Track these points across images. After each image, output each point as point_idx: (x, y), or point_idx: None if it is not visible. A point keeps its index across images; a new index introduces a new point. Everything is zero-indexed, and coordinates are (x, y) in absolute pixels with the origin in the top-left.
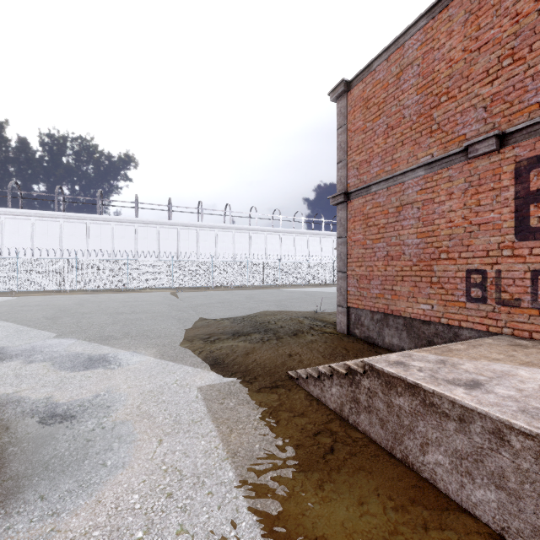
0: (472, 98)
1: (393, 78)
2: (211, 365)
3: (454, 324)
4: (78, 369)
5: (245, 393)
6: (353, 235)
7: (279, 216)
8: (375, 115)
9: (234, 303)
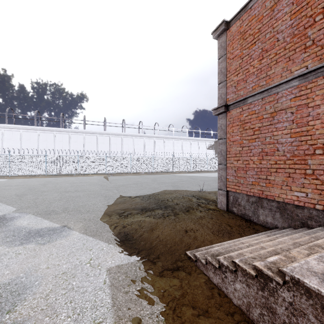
0: None
1: (267, 11)
2: (122, 241)
3: None
4: (14, 245)
5: (149, 278)
6: (232, 137)
7: (172, 128)
8: (251, 43)
9: (143, 184)
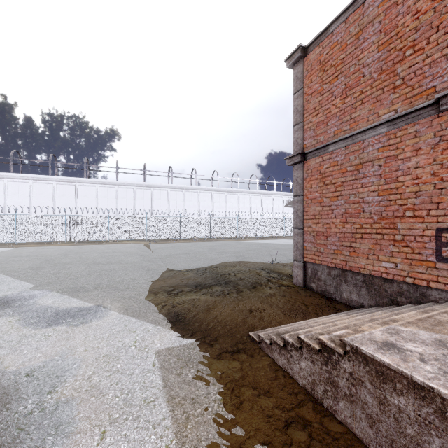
0: (444, 48)
1: (352, 38)
2: (172, 323)
3: (421, 284)
4: (41, 326)
5: (205, 360)
6: (310, 193)
7: (237, 178)
8: (333, 76)
9: (198, 254)
